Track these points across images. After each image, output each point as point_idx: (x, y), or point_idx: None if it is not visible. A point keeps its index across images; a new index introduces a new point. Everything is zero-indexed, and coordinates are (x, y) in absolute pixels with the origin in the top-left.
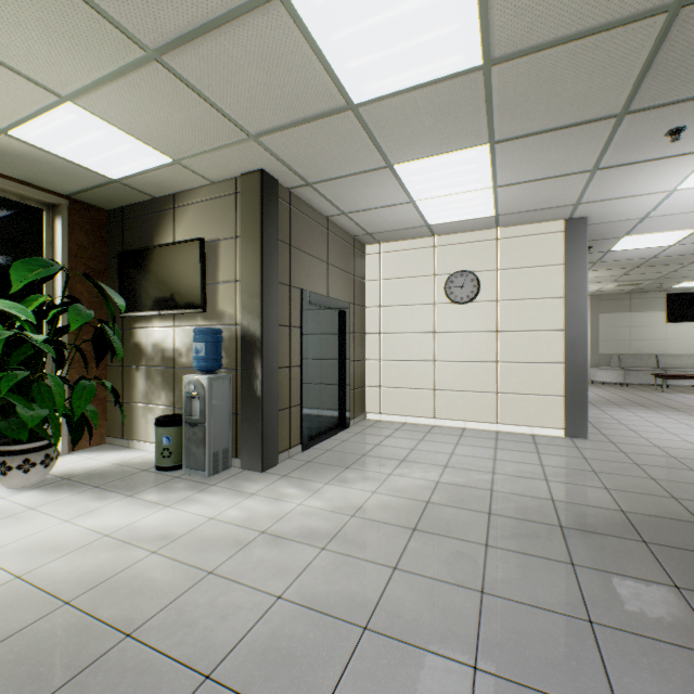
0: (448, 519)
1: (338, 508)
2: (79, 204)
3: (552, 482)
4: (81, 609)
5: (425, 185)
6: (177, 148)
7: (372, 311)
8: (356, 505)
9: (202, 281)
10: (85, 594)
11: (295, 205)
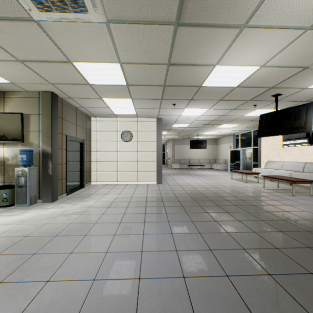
0: (118, 204)
1: (85, 206)
2: None
3: (148, 193)
4: (3, 236)
5: (113, 104)
6: (15, 80)
7: (94, 143)
8: (90, 205)
9: (22, 130)
10: (1, 234)
11: (64, 103)
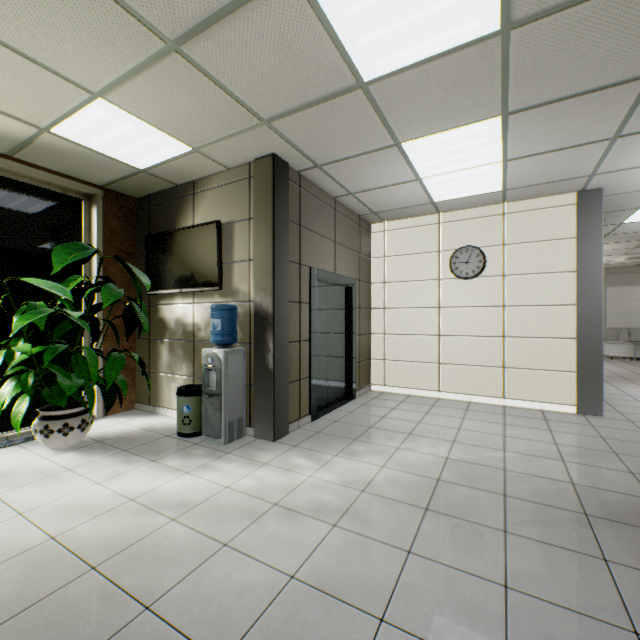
0: (461, 500)
1: (348, 481)
2: (112, 193)
3: (569, 462)
4: (106, 576)
5: (432, 162)
6: (196, 136)
7: (377, 287)
8: (365, 480)
9: (218, 261)
10: (109, 560)
11: (304, 187)
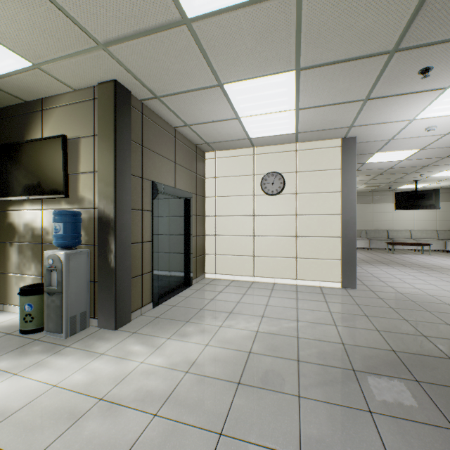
0: (266, 370)
1: (175, 364)
2: None
3: (340, 326)
4: None
5: (247, 104)
6: (32, 51)
7: (210, 200)
8: (190, 360)
9: (64, 171)
10: None
11: (147, 114)
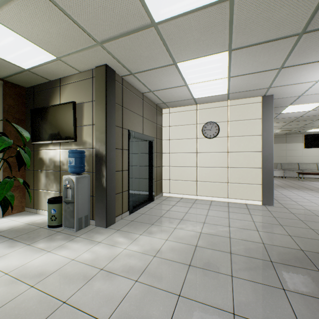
0: (208, 258)
1: (146, 251)
2: (9, 83)
3: (261, 231)
4: None
5: (193, 76)
6: (57, 49)
7: (165, 142)
8: (156, 249)
9: (74, 124)
10: None
11: (125, 85)
